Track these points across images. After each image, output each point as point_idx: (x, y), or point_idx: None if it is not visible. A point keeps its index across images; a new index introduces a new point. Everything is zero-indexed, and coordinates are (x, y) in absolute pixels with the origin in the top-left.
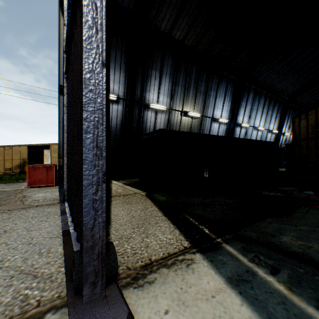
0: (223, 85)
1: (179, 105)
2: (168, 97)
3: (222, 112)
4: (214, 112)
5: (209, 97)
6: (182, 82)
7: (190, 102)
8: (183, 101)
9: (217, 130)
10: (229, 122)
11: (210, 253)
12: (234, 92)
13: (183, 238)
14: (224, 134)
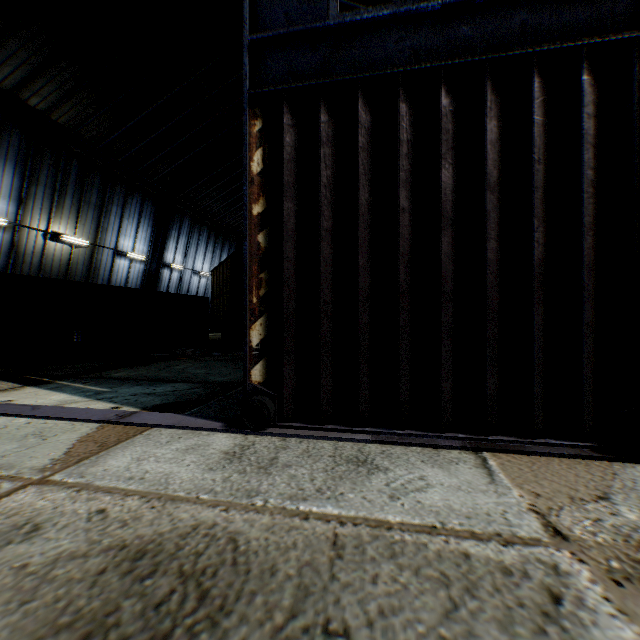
0: (136, 201)
1: (42, 220)
2: (13, 202)
3: (136, 242)
4: (119, 241)
5: (108, 216)
6: (48, 181)
7: (68, 218)
8: (51, 214)
9: (127, 271)
10: (149, 260)
11: (42, 385)
12: (157, 214)
13: (18, 384)
14: (140, 278)
